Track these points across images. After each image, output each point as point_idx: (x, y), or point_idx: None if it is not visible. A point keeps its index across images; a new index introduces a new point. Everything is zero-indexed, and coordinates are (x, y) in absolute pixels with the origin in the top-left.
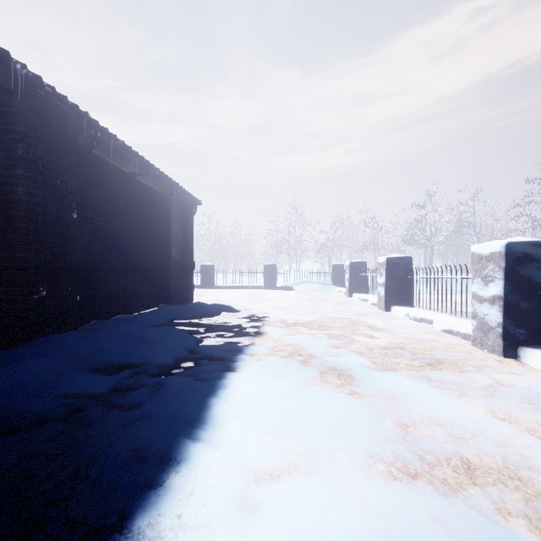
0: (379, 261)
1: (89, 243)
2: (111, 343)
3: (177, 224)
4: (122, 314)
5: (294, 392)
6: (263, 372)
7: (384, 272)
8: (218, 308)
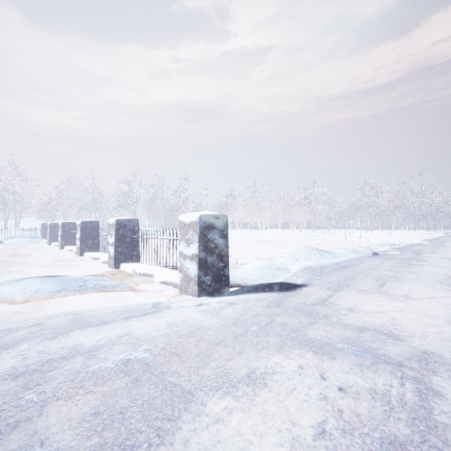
0: (59, 224)
1: None
2: None
3: None
4: None
5: None
6: None
7: (61, 229)
8: None
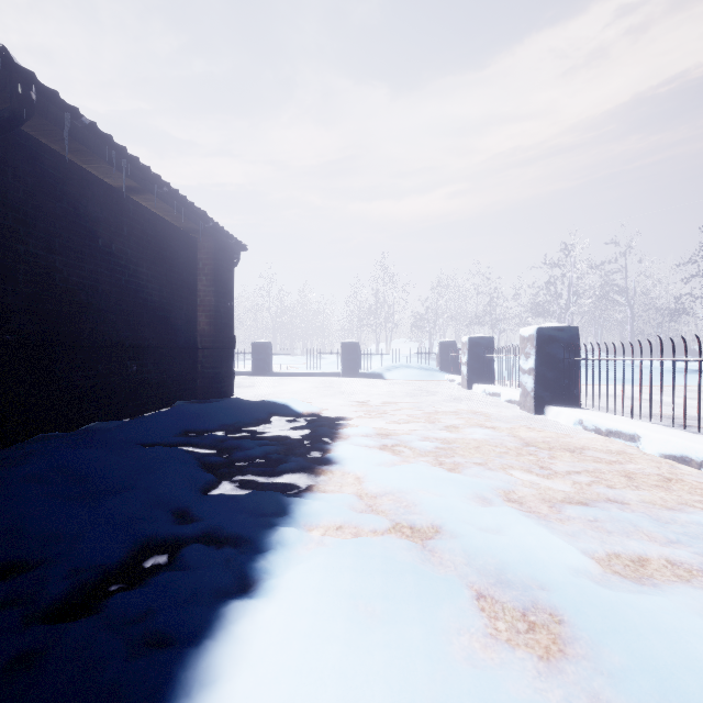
0: (522, 334)
1: (30, 298)
2: (4, 500)
3: (207, 278)
4: (103, 420)
5: None
6: (328, 603)
7: (532, 351)
8: (266, 410)
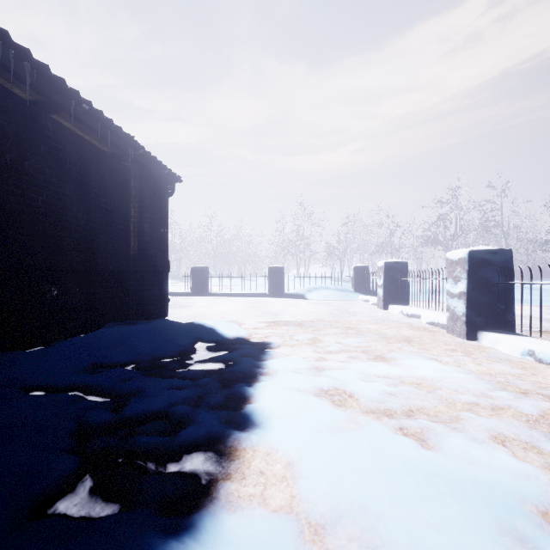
0: (450, 257)
1: None
2: None
3: (140, 204)
4: (11, 349)
5: None
6: None
7: (463, 275)
8: (191, 334)
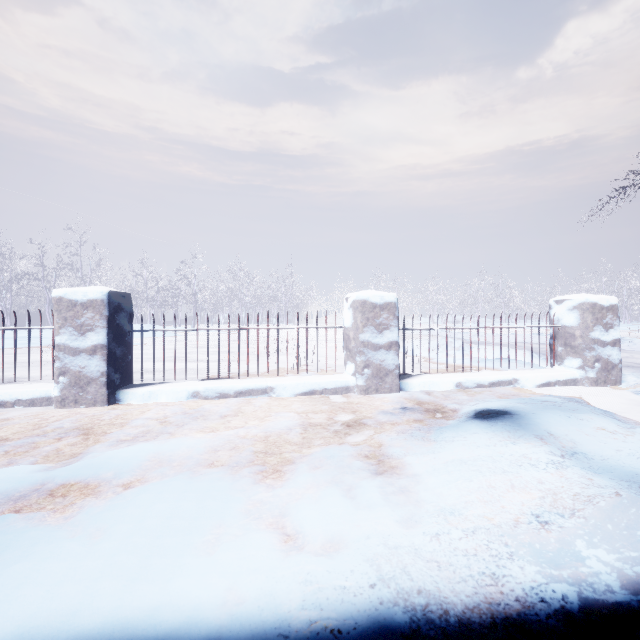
0: None
1: None
2: None
3: None
4: None
5: (90, 535)
6: None
7: None
8: None
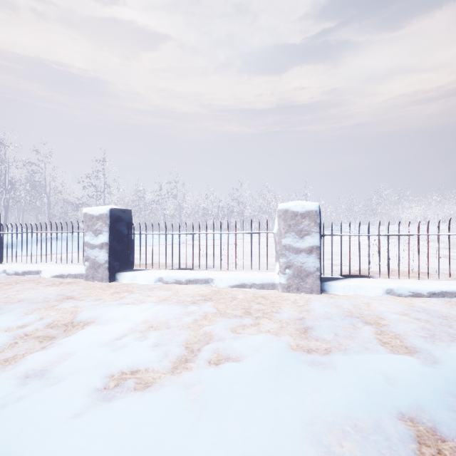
0: (90, 213)
1: None
2: None
3: None
4: None
5: None
6: None
7: (106, 228)
8: None
